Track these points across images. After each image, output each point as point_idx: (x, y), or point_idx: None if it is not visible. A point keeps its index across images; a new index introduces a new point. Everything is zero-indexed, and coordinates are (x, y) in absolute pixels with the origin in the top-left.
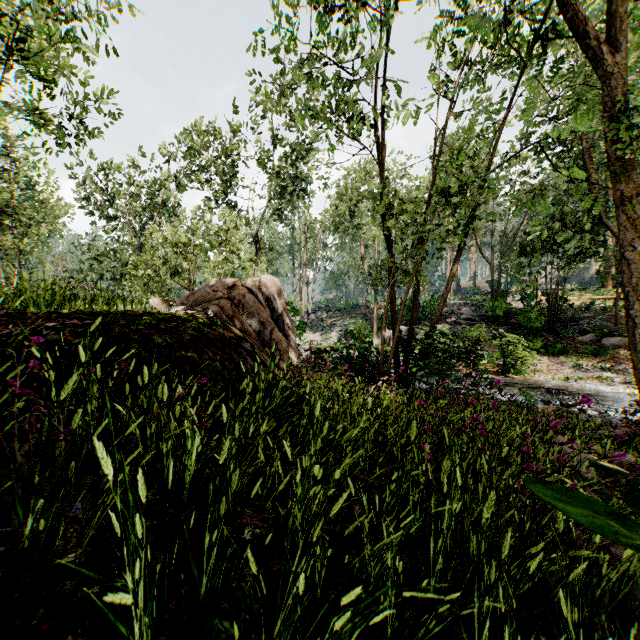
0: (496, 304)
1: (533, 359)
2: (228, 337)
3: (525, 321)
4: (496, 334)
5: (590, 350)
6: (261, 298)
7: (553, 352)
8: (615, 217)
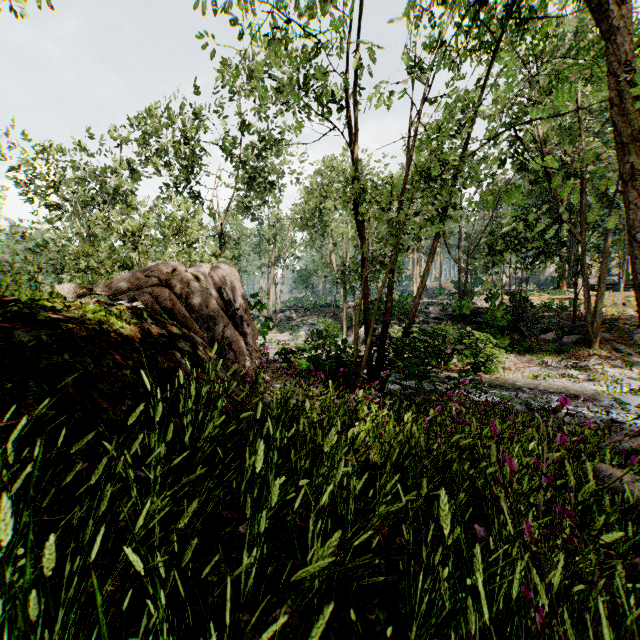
0: (463, 303)
1: (501, 357)
2: (155, 334)
3: (492, 320)
4: (463, 333)
5: (554, 348)
6: (212, 288)
7: (519, 350)
8: (624, 194)
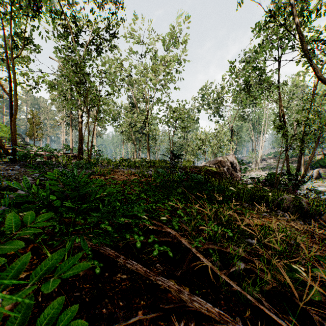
0: None
1: None
2: (220, 172)
3: None
4: None
5: None
6: (229, 162)
7: None
8: None
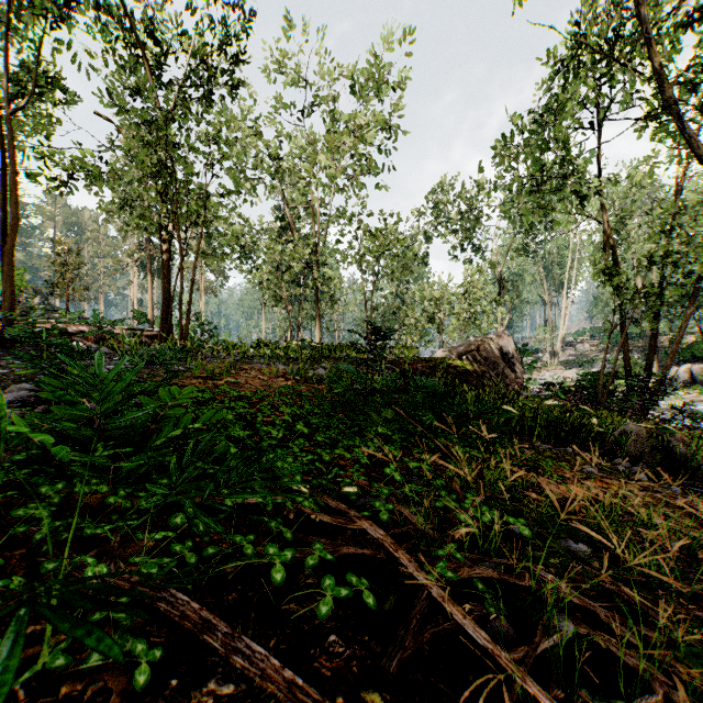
0: None
1: None
2: (478, 371)
3: None
4: None
5: None
6: (497, 348)
7: None
8: None
